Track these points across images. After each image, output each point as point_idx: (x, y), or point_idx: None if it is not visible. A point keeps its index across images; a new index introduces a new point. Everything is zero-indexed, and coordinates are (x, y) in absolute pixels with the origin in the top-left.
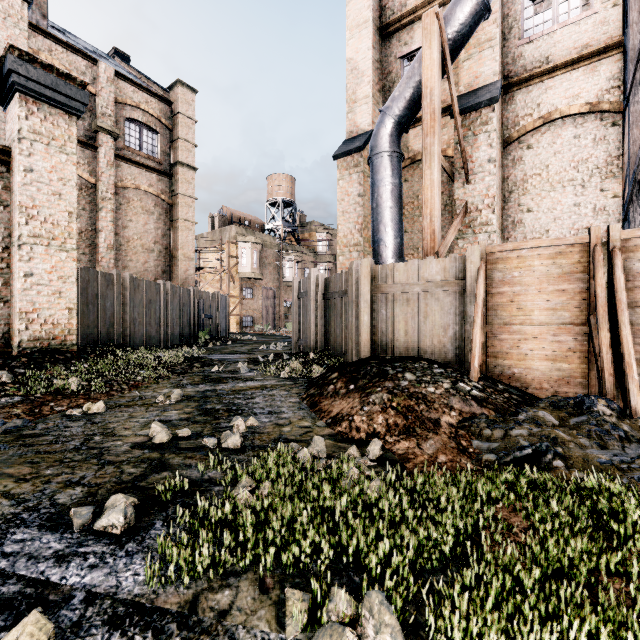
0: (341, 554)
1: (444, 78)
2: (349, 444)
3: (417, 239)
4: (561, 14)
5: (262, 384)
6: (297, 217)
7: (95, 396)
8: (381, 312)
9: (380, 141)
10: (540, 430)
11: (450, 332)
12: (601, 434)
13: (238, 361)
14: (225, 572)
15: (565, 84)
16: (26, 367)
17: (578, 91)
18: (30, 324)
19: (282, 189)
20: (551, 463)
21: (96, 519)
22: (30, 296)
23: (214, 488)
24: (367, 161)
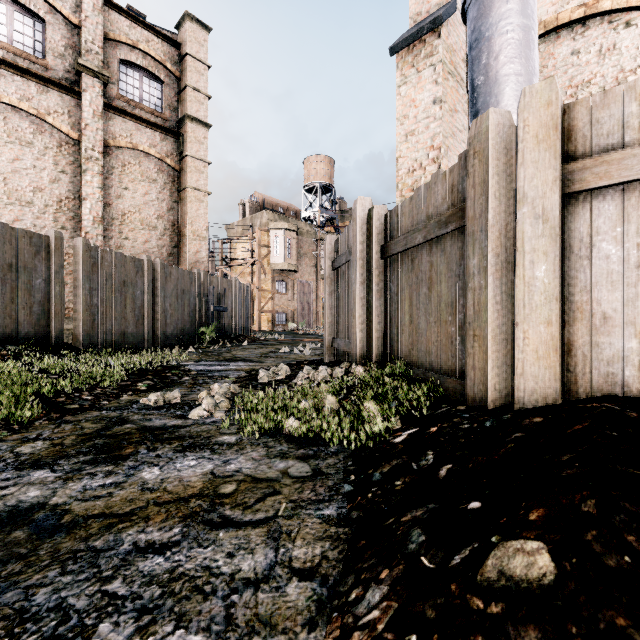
0: None
1: None
2: None
3: None
4: None
5: (214, 473)
6: (336, 204)
7: None
8: (598, 250)
9: None
10: None
11: None
12: None
13: (226, 377)
14: None
15: None
16: None
17: None
18: None
19: (320, 172)
20: None
21: None
22: None
23: None
24: (462, 4)
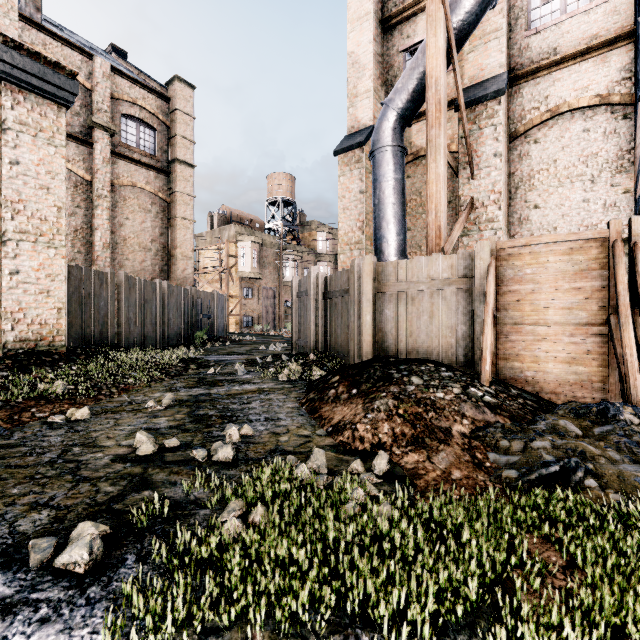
0: (346, 602)
1: (448, 71)
2: (352, 456)
3: (420, 237)
4: (569, 4)
5: (259, 387)
6: (297, 216)
7: (81, 401)
8: (384, 312)
9: (382, 135)
10: (565, 442)
11: (458, 333)
12: (631, 446)
13: (235, 362)
14: (204, 629)
15: (574, 76)
16: (10, 370)
17: (587, 83)
18: (16, 324)
19: (282, 188)
20: (582, 482)
21: (58, 553)
22: (16, 295)
23: (199, 512)
24: (369, 156)
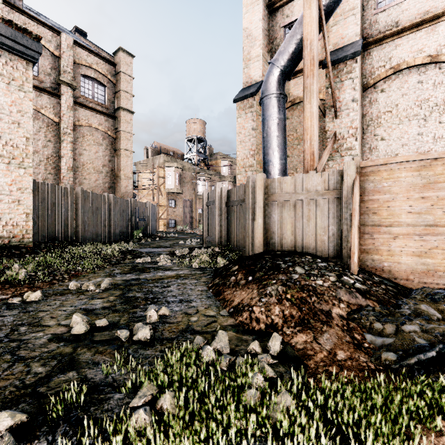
0: None
1: None
2: (250, 336)
3: (296, 162)
4: None
5: (177, 273)
6: (207, 149)
7: (38, 285)
8: (272, 216)
9: (269, 86)
10: (433, 327)
11: (329, 232)
12: None
13: (161, 253)
14: None
15: (411, 42)
16: None
17: (421, 47)
18: None
19: (196, 129)
20: None
21: None
22: None
23: (114, 395)
24: (259, 102)
